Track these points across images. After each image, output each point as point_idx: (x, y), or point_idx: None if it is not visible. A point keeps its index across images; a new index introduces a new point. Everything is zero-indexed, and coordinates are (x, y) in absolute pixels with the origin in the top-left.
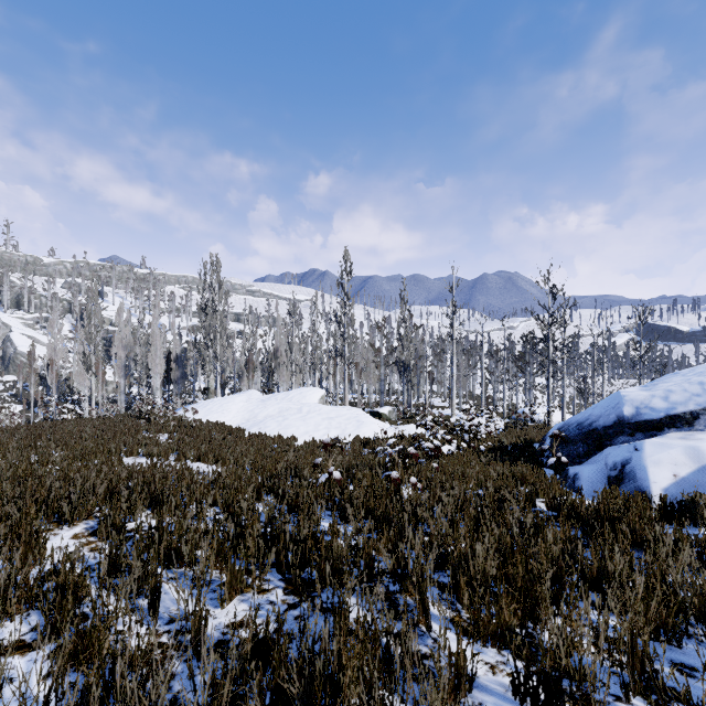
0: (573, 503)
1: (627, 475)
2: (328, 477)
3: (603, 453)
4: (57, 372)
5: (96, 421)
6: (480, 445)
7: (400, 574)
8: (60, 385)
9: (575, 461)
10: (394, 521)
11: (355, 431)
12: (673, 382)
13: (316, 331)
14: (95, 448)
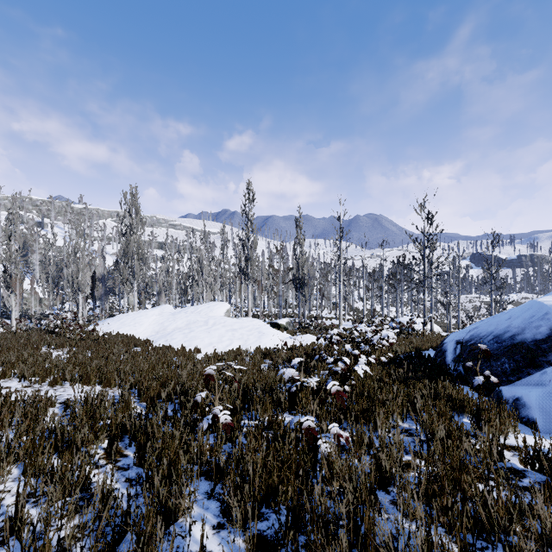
0: None
1: None
2: (211, 422)
3: (549, 374)
4: None
5: None
6: (381, 356)
7: None
8: None
9: (501, 379)
10: (319, 549)
11: (257, 342)
12: None
13: (224, 254)
14: None
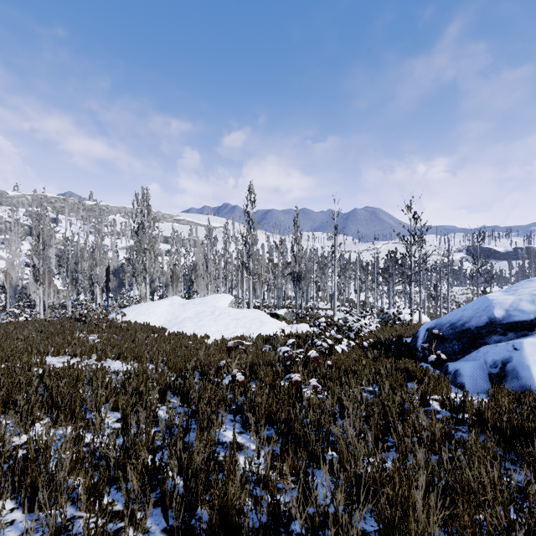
0: (478, 409)
1: (509, 373)
2: (231, 379)
3: (481, 352)
4: (15, 282)
5: (36, 324)
6: (363, 341)
7: (315, 531)
8: (17, 293)
9: (451, 357)
10: (298, 433)
11: (258, 330)
12: (533, 287)
13: (227, 249)
14: (23, 349)
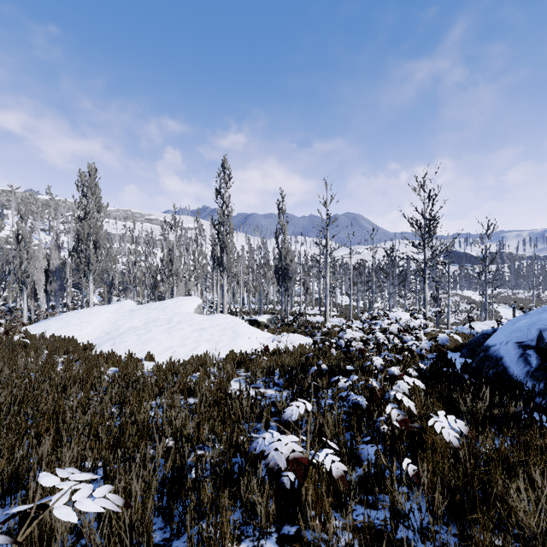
0: None
1: None
2: None
3: None
4: None
5: None
6: (407, 368)
7: None
8: None
9: None
10: None
11: (230, 345)
12: None
13: (198, 245)
14: None
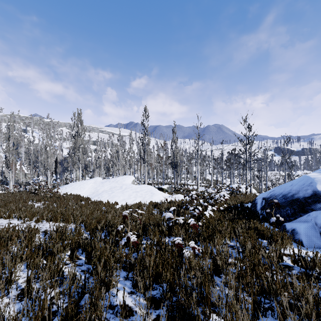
0: None
1: None
2: (126, 241)
3: (311, 216)
4: None
5: (2, 195)
6: (220, 206)
7: None
8: None
9: (286, 219)
10: (183, 301)
11: (150, 198)
12: None
13: (131, 148)
14: None
